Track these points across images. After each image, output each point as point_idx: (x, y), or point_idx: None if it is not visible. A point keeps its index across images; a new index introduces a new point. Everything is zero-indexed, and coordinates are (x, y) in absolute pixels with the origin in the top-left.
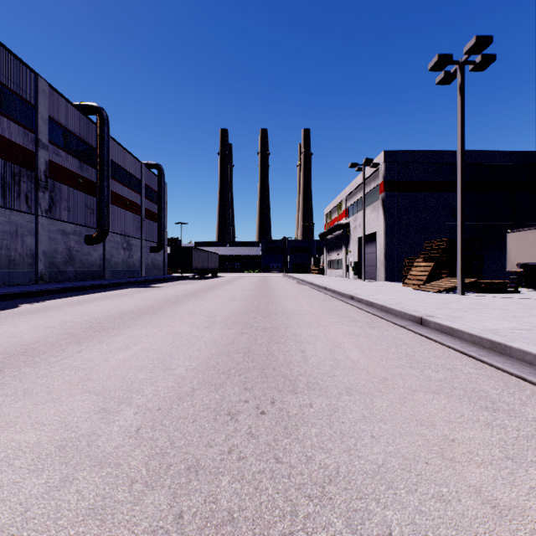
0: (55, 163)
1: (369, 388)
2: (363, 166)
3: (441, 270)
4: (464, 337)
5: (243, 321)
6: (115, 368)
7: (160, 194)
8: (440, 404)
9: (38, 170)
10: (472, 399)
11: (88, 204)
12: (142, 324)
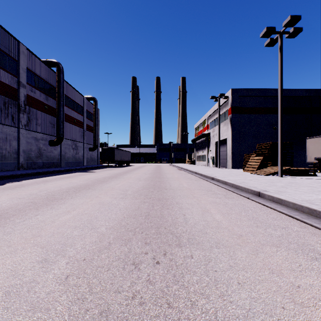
0: (30, 96)
1: (231, 242)
2: (218, 98)
3: (267, 162)
4: (289, 205)
5: (145, 194)
6: (58, 227)
7: (95, 116)
8: (282, 256)
9: (20, 100)
10: (304, 251)
11: (51, 121)
12: (80, 196)
